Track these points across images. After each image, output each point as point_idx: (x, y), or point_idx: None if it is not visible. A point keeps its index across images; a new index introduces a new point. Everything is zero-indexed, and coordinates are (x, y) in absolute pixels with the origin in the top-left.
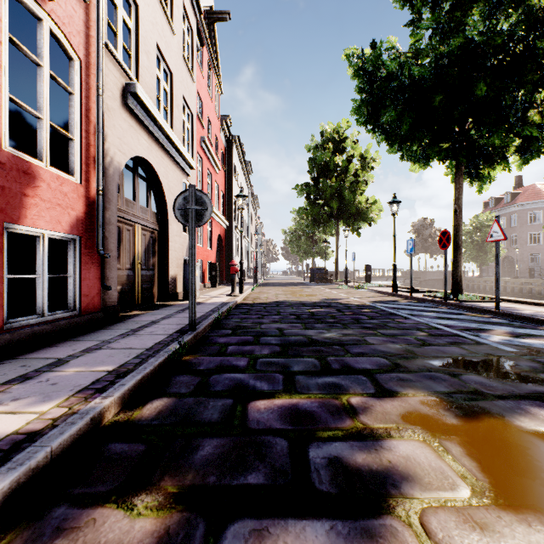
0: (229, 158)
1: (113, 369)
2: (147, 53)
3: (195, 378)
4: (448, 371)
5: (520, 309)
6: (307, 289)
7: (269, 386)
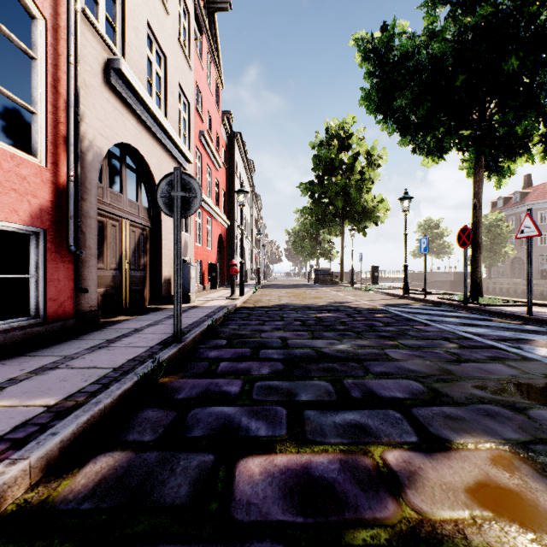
0: (230, 155)
1: (56, 402)
2: (135, 29)
3: (169, 414)
4: (507, 403)
5: None
6: (311, 291)
7: (267, 428)
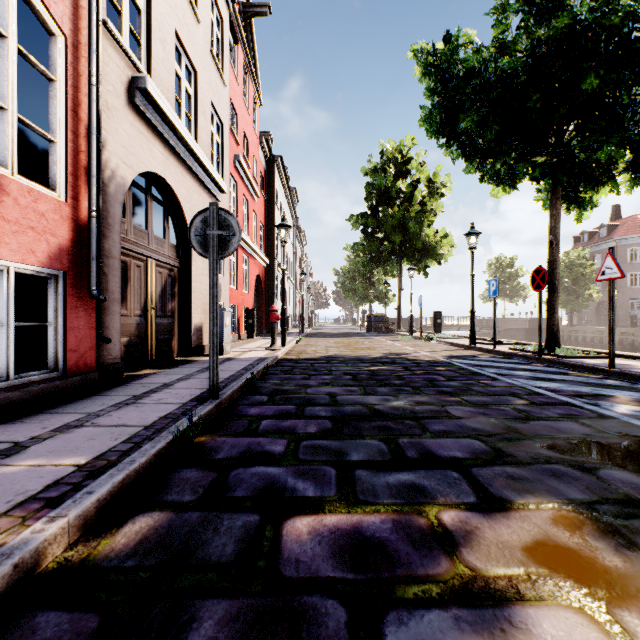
0: (269, 183)
1: (87, 461)
2: (163, 41)
3: (208, 474)
4: (576, 463)
5: (639, 368)
6: (364, 341)
7: (315, 489)
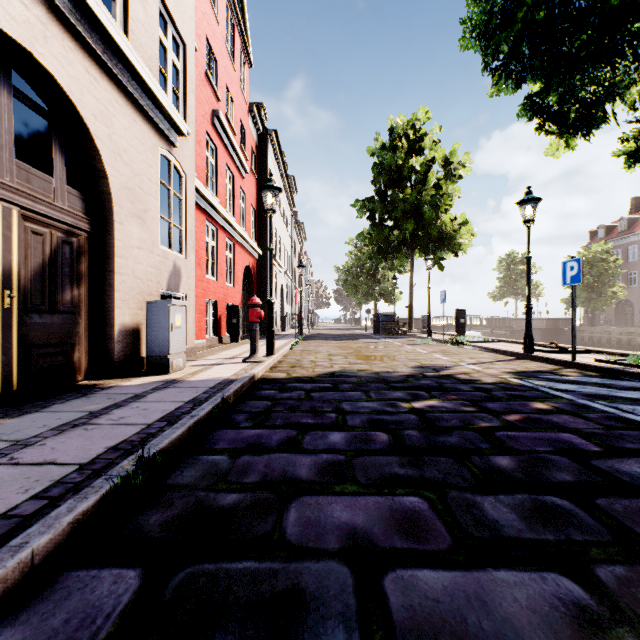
0: (262, 161)
1: None
2: None
3: None
4: None
5: None
6: (375, 345)
7: None
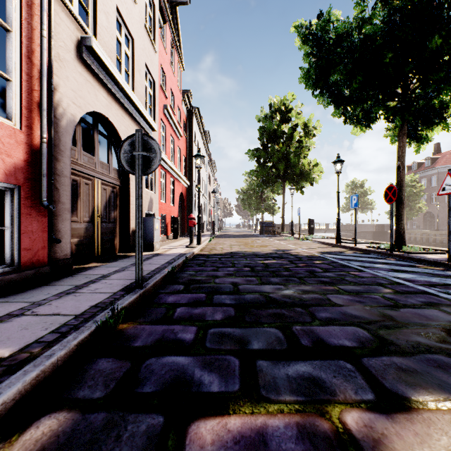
0: (189, 126)
1: (10, 354)
2: (106, 13)
3: (123, 365)
4: None
5: None
6: (258, 240)
7: (220, 382)
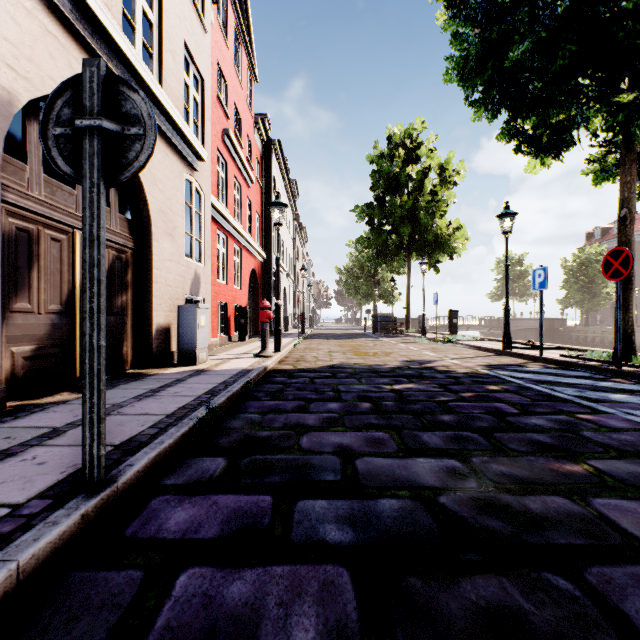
0: (266, 169)
1: None
2: None
3: None
4: None
5: None
6: (372, 343)
7: None
